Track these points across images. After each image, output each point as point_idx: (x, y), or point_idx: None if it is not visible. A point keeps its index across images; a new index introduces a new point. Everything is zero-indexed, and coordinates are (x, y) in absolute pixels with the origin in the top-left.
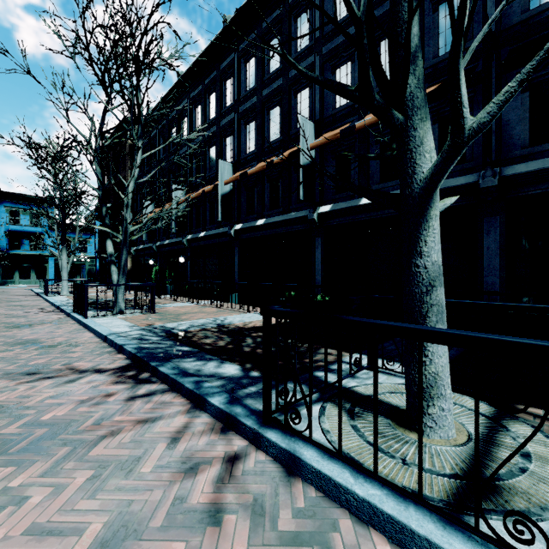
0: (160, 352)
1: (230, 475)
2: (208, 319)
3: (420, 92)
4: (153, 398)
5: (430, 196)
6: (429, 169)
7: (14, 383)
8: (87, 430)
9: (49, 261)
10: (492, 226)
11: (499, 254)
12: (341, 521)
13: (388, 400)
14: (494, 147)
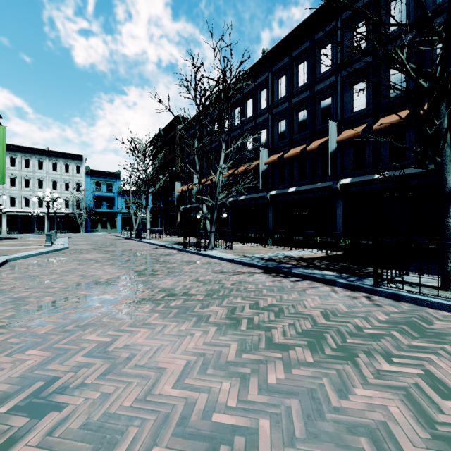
0: (278, 266)
1: (371, 300)
2: (273, 253)
3: (449, 149)
4: (302, 282)
5: None
6: None
7: (226, 275)
8: (292, 288)
9: (118, 216)
10: None
11: None
12: (426, 309)
13: (426, 284)
14: None
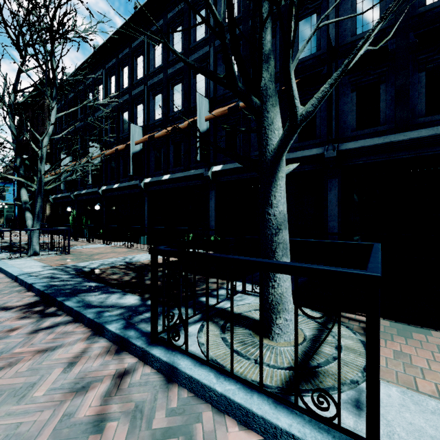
0: (69, 288)
1: (117, 389)
2: (118, 258)
3: (272, 84)
4: (57, 329)
5: (278, 162)
6: (277, 142)
7: None
8: None
9: None
10: (333, 185)
11: (337, 205)
12: (204, 413)
13: (252, 315)
14: (334, 129)
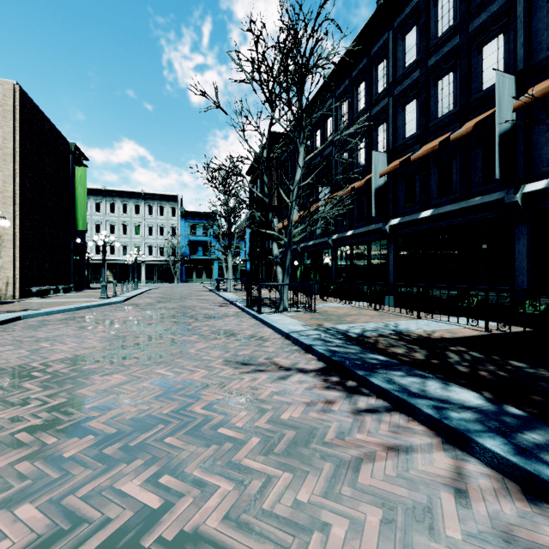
0: (355, 358)
1: None
2: (376, 323)
3: None
4: (382, 417)
5: None
6: None
7: (237, 371)
8: (335, 444)
9: (214, 263)
10: None
11: None
12: None
13: None
14: None
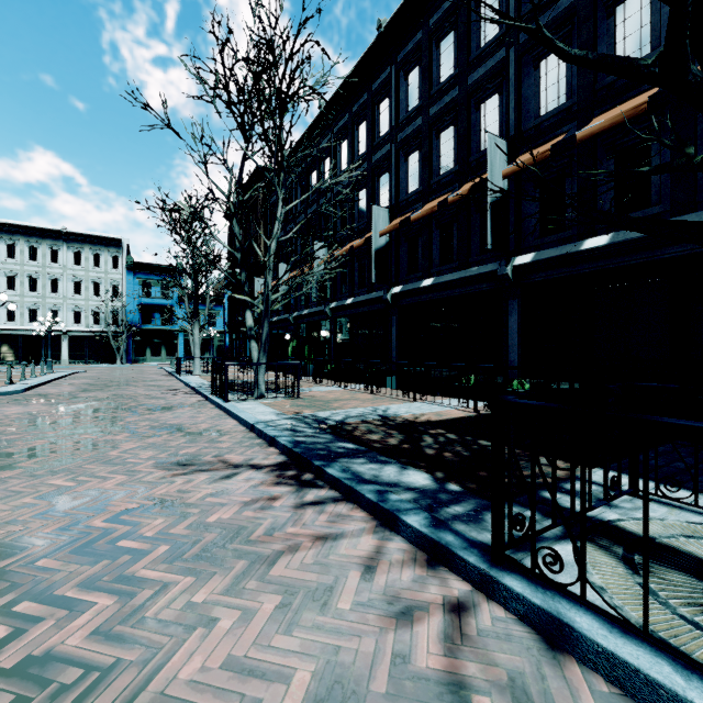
0: (321, 448)
1: (460, 633)
2: (365, 408)
3: None
4: (326, 508)
5: None
6: None
7: (169, 474)
8: (260, 541)
9: (178, 336)
10: None
11: None
12: None
13: (687, 548)
14: None
